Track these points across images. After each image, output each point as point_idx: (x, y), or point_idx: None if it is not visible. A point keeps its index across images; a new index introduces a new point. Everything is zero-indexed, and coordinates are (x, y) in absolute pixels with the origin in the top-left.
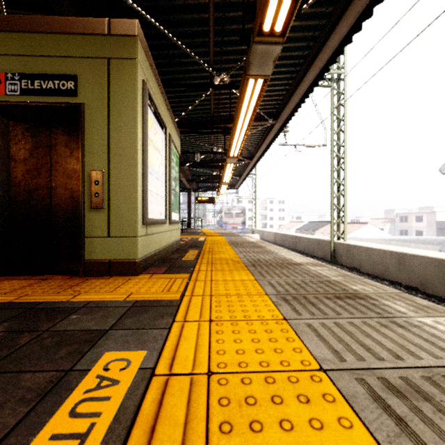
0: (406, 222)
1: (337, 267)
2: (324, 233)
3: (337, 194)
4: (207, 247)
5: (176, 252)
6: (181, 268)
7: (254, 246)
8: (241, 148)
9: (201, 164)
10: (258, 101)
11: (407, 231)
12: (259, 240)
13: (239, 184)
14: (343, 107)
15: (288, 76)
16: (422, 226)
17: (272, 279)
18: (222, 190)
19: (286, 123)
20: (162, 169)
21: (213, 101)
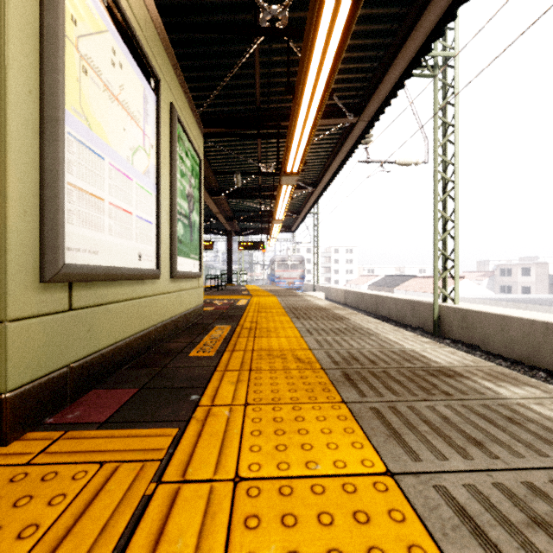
0: (509, 276)
1: (447, 343)
2: (406, 290)
3: (444, 234)
4: (248, 318)
5: (187, 332)
6: (171, 390)
7: (328, 316)
8: (305, 155)
9: (245, 193)
10: (347, 31)
11: (511, 287)
12: (331, 304)
13: (297, 225)
14: (453, 106)
15: (387, 28)
16: (530, 281)
17: (443, 463)
18: (274, 232)
19: (374, 120)
20: (145, 161)
21: (260, 78)
